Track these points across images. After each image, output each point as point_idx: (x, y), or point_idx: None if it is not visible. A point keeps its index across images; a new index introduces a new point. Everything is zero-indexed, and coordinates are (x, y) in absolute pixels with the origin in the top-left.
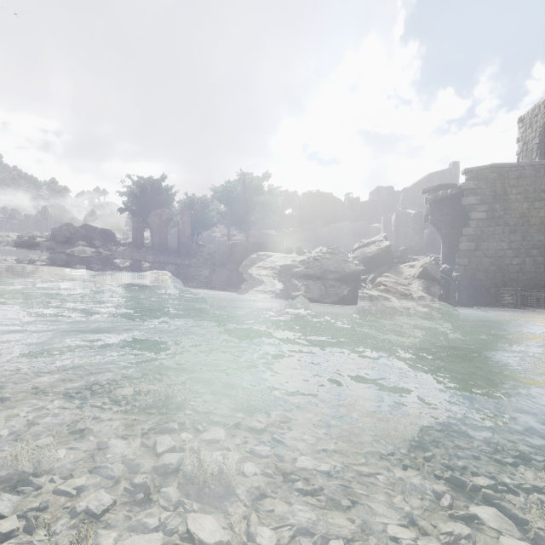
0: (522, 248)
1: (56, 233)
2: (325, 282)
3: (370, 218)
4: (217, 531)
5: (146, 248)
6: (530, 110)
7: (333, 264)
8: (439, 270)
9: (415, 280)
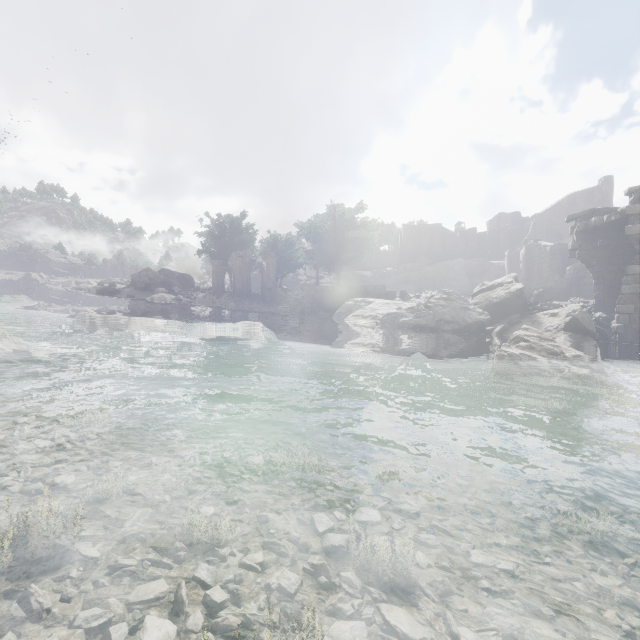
0: None
1: (136, 279)
2: (440, 334)
3: (490, 253)
4: (417, 627)
5: (228, 294)
6: None
7: (449, 312)
8: (592, 319)
9: (560, 333)
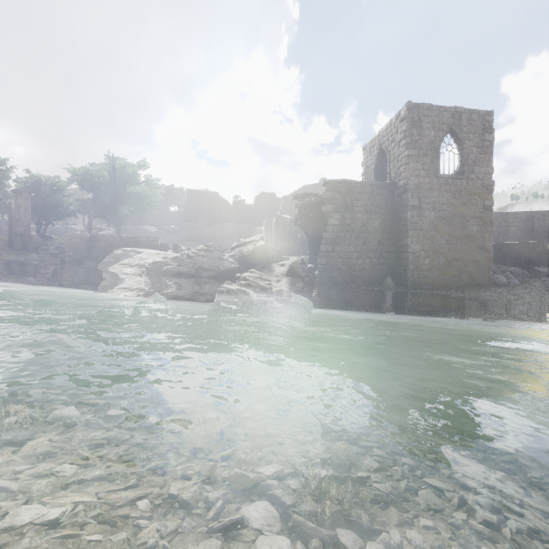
0: (363, 251)
1: None
2: (199, 280)
3: (255, 221)
4: None
5: None
6: (370, 141)
7: (208, 261)
8: (306, 269)
9: (284, 277)
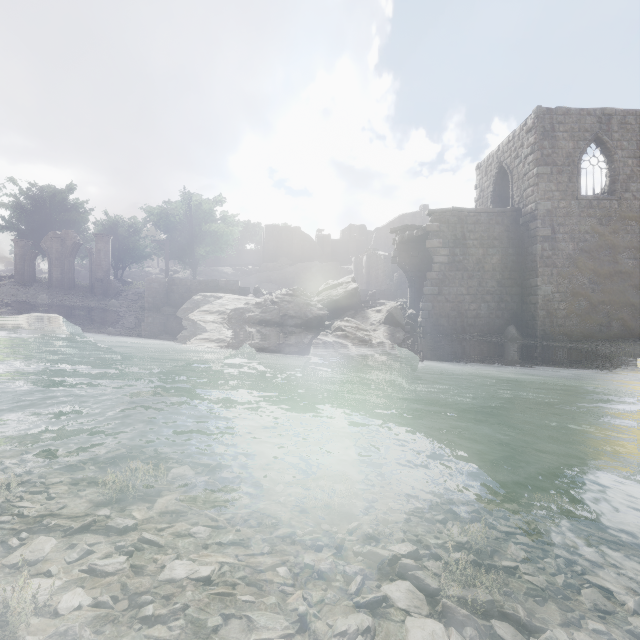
0: (478, 293)
1: None
2: (284, 329)
3: (342, 258)
4: None
5: (40, 284)
6: (485, 158)
7: (294, 308)
8: (406, 315)
9: (381, 326)
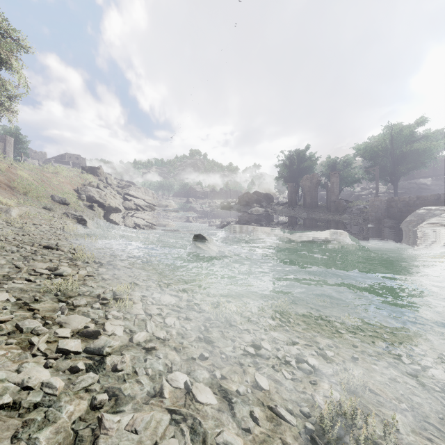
0: None
1: (240, 199)
2: None
3: None
4: None
5: (299, 206)
6: None
7: None
8: None
9: None
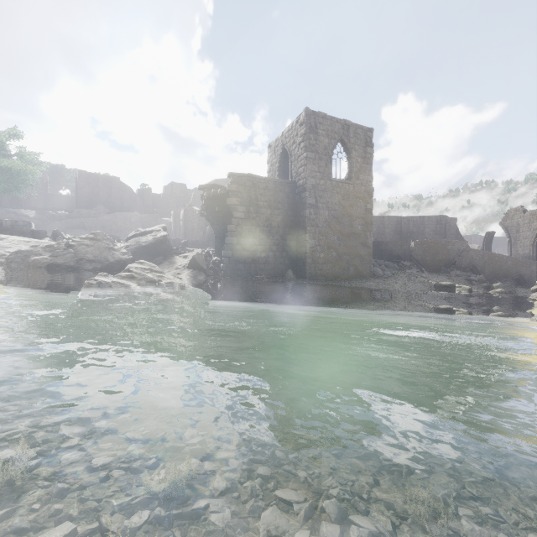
0: (267, 244)
1: None
2: (81, 273)
3: (162, 211)
4: None
5: None
6: (274, 140)
7: (93, 251)
8: (211, 261)
9: (186, 270)
